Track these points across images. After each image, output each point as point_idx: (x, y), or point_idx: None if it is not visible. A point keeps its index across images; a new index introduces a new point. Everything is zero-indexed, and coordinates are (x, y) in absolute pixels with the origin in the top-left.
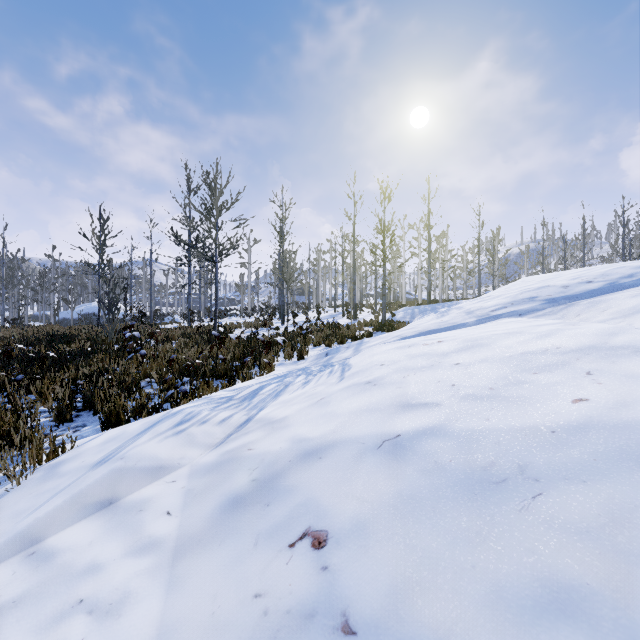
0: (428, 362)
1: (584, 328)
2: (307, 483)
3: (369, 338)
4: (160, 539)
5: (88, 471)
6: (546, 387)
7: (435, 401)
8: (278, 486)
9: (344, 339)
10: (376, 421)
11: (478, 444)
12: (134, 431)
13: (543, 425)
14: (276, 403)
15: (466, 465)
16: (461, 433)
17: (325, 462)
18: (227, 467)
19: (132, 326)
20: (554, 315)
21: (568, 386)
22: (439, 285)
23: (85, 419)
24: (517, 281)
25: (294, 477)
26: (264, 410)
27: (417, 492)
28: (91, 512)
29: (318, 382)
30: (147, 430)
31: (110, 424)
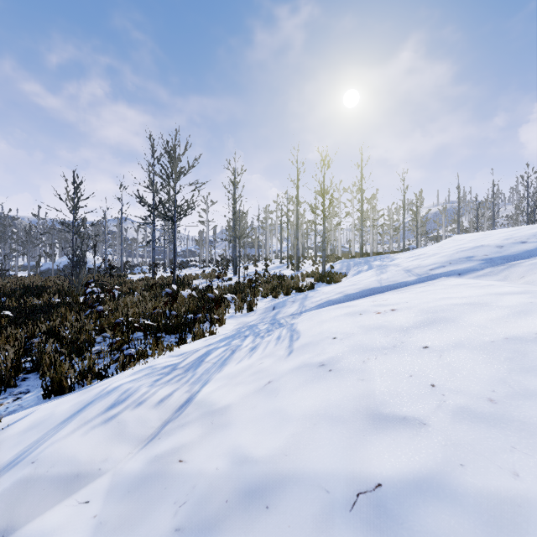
0: (388, 340)
1: None
2: None
3: (313, 293)
4: None
5: None
6: None
7: (416, 415)
8: None
9: (289, 290)
10: (341, 445)
11: (521, 536)
12: (61, 415)
13: None
14: (221, 376)
15: None
16: (481, 501)
17: (274, 520)
18: (150, 490)
19: (89, 284)
20: (496, 276)
21: None
22: (370, 240)
23: (30, 383)
24: (447, 239)
25: None
26: (207, 386)
27: None
28: None
29: (265, 351)
30: (74, 416)
31: (52, 391)
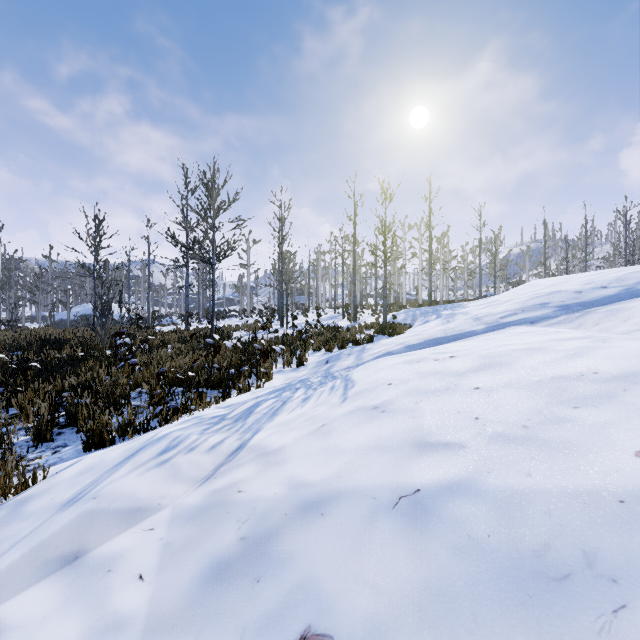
0: (442, 384)
1: (620, 347)
2: (306, 552)
3: (371, 345)
4: (126, 618)
5: (55, 513)
6: (595, 429)
7: (458, 441)
8: (271, 552)
9: (345, 343)
10: (388, 466)
11: (522, 512)
12: (113, 460)
13: (605, 490)
14: (272, 425)
15: (511, 545)
16: (498, 493)
17: (328, 522)
18: (213, 515)
19: (122, 333)
20: (569, 324)
21: (624, 430)
22: (440, 286)
23: (67, 437)
24: (524, 285)
25: (290, 540)
26: (259, 434)
27: (449, 584)
28: (52, 570)
29: (318, 400)
30: (127, 460)
31: (93, 444)
